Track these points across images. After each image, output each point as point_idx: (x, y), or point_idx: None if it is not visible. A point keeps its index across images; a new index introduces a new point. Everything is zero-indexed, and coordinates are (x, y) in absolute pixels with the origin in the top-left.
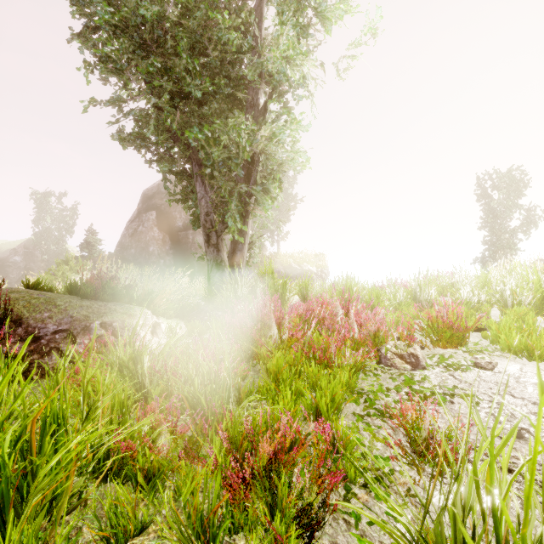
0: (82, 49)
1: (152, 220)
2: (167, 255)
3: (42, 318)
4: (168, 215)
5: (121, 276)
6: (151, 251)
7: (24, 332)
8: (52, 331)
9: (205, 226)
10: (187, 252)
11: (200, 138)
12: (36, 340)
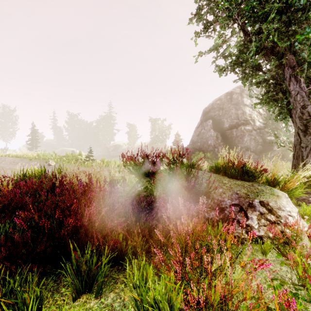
0: (198, 22)
1: (209, 125)
2: (219, 145)
3: (218, 192)
4: (219, 121)
5: (195, 158)
6: (209, 143)
7: (212, 203)
8: (228, 204)
9: (301, 118)
10: (232, 143)
11: (310, 37)
12: (222, 210)
